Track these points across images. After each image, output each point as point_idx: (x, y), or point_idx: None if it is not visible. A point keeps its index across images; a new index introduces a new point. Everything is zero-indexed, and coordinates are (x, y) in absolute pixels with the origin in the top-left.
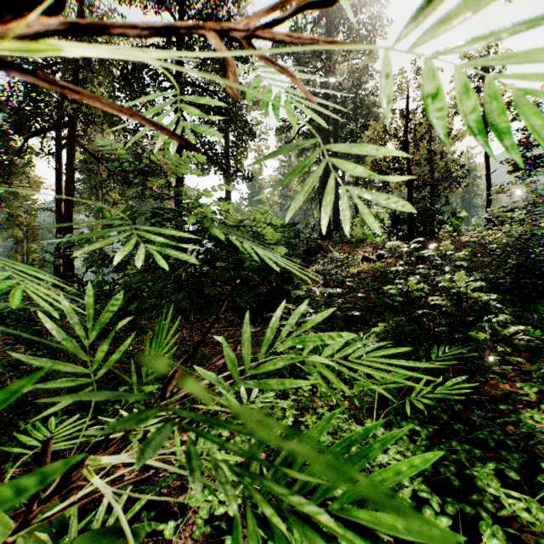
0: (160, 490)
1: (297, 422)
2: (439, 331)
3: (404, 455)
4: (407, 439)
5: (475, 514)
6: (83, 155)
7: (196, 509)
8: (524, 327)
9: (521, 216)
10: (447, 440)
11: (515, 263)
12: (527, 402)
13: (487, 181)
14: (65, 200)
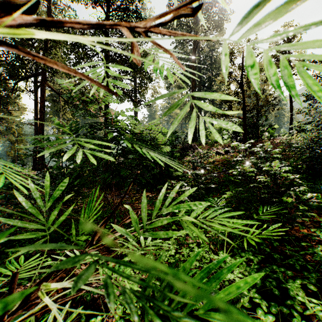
0: (93, 295)
1: (177, 253)
2: (264, 197)
3: (243, 273)
4: (245, 264)
5: (288, 312)
6: (50, 91)
7: (115, 307)
8: (317, 195)
9: (312, 127)
10: (270, 265)
11: (309, 156)
12: (318, 240)
13: (290, 106)
14: (39, 118)
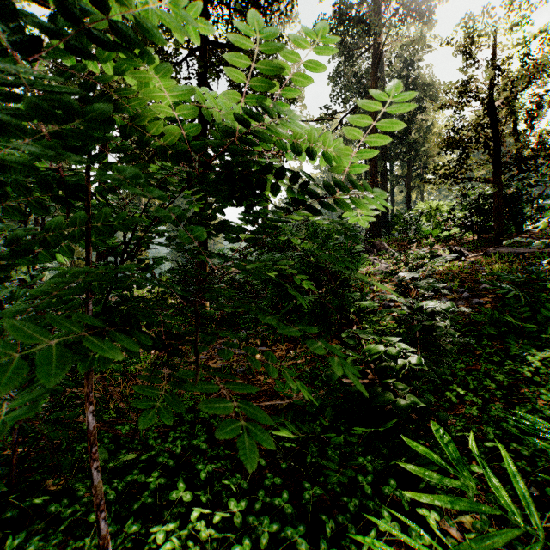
0: None
1: None
2: None
3: None
4: None
5: None
6: None
7: None
8: None
9: None
10: None
11: None
12: None
13: None
14: None
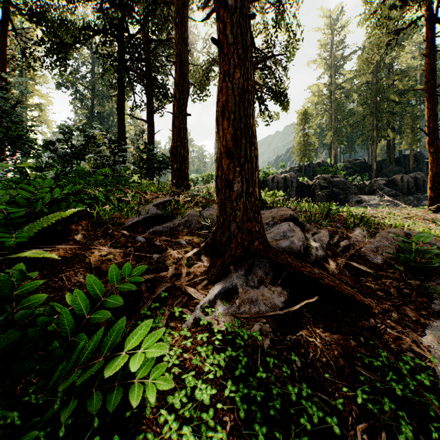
0: None
1: None
2: None
3: None
4: None
5: None
6: None
7: None
8: None
9: None
10: None
11: None
12: None
13: None
14: None
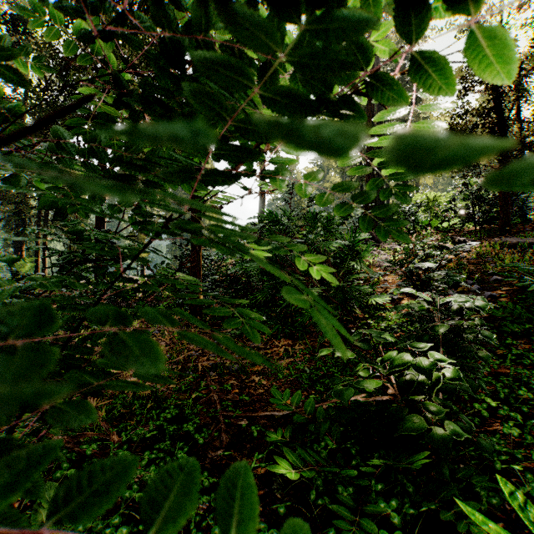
0: None
1: None
2: None
3: None
4: None
5: None
6: None
7: None
8: None
9: None
10: None
11: None
12: None
13: None
14: None
